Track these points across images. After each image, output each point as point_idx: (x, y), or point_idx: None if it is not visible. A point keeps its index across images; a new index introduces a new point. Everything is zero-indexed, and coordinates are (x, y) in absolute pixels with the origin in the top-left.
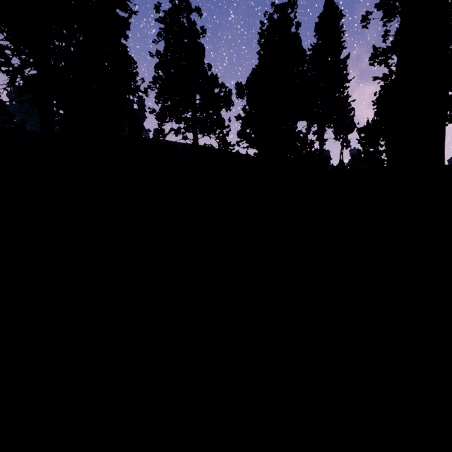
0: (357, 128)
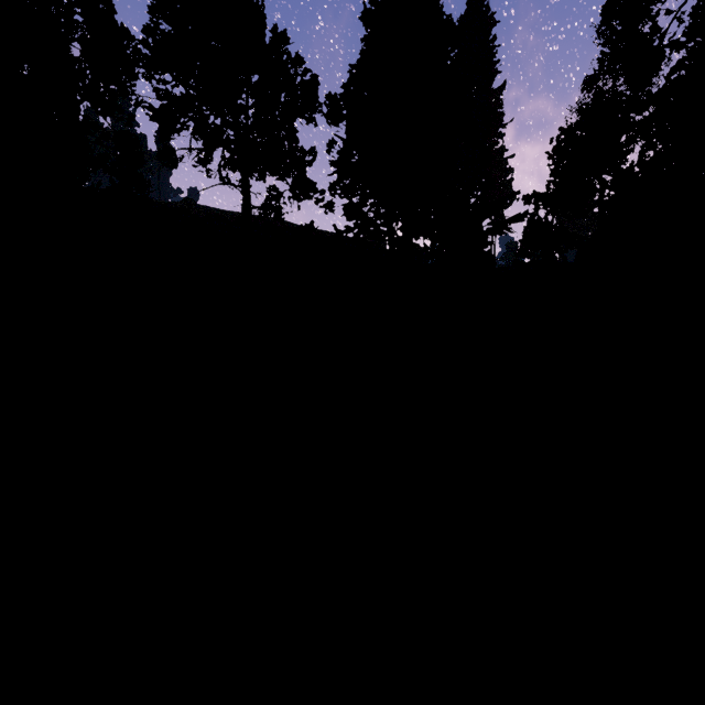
0: (524, 196)
